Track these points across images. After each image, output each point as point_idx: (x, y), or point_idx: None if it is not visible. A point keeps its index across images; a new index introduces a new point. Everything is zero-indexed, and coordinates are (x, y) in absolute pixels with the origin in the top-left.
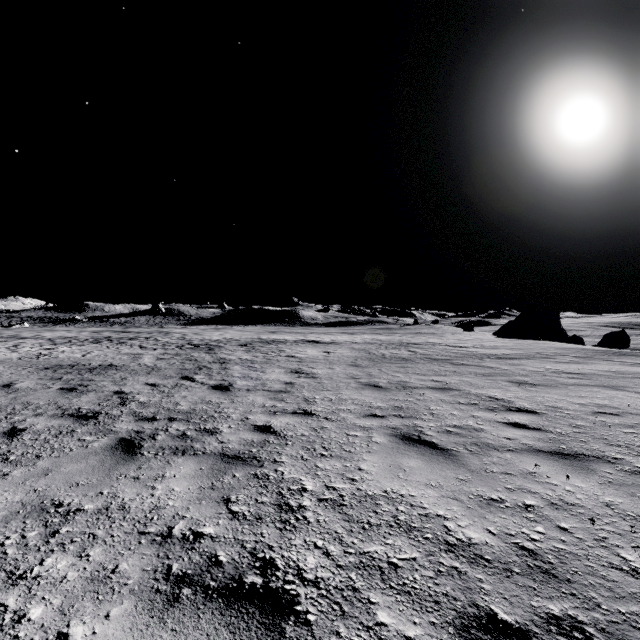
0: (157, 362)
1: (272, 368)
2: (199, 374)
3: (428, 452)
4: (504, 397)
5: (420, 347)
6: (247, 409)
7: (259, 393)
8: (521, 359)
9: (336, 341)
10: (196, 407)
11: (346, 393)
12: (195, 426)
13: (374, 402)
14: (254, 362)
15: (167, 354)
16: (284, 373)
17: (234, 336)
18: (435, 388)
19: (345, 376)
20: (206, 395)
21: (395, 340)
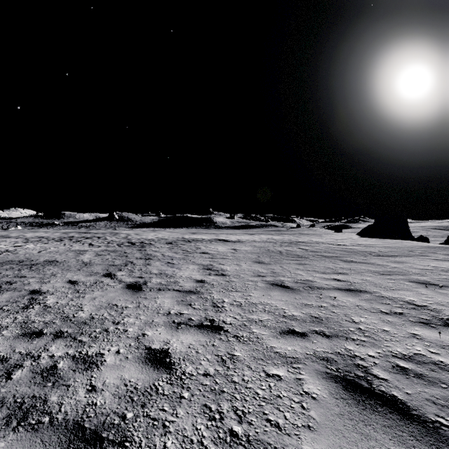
0: (94, 258)
1: (187, 264)
2: (122, 270)
3: (406, 432)
4: (424, 303)
5: (308, 245)
6: (149, 318)
7: (168, 294)
8: (400, 256)
9: (241, 240)
10: (96, 314)
11: (255, 295)
12: (76, 349)
13: (287, 309)
14: (173, 258)
15: (106, 251)
16: (197, 270)
17: (164, 236)
18: (343, 289)
19: (251, 273)
20: (116, 296)
21: (286, 239)
